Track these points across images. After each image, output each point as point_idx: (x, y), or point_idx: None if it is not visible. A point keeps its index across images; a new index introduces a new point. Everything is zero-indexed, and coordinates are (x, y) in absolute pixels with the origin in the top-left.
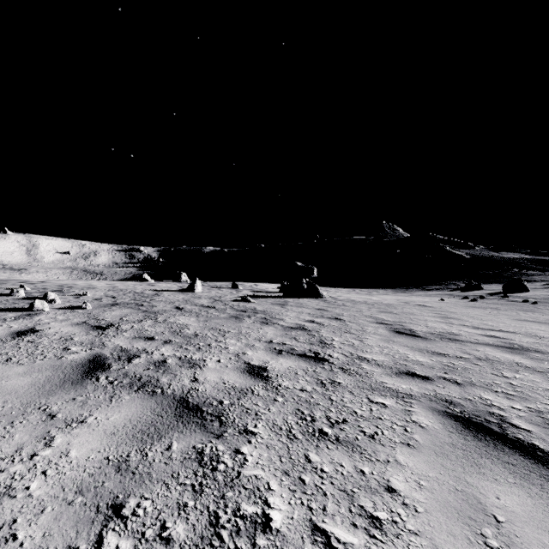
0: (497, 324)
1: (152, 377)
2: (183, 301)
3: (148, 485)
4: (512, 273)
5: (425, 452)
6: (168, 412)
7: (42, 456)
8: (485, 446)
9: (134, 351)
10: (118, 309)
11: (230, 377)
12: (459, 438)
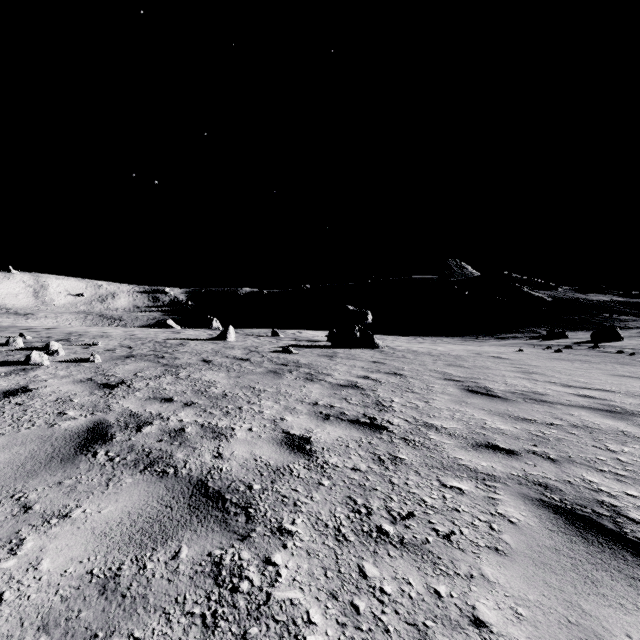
0: (591, 381)
1: (164, 452)
2: (212, 352)
3: (141, 616)
4: (602, 318)
5: (519, 561)
6: (180, 501)
7: (2, 570)
8: (599, 552)
9: (145, 416)
10: (133, 362)
11: (263, 452)
12: (563, 540)
